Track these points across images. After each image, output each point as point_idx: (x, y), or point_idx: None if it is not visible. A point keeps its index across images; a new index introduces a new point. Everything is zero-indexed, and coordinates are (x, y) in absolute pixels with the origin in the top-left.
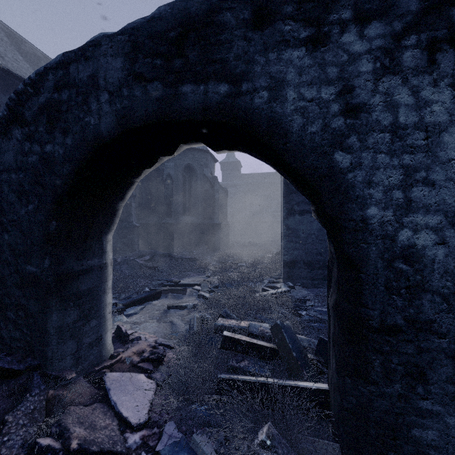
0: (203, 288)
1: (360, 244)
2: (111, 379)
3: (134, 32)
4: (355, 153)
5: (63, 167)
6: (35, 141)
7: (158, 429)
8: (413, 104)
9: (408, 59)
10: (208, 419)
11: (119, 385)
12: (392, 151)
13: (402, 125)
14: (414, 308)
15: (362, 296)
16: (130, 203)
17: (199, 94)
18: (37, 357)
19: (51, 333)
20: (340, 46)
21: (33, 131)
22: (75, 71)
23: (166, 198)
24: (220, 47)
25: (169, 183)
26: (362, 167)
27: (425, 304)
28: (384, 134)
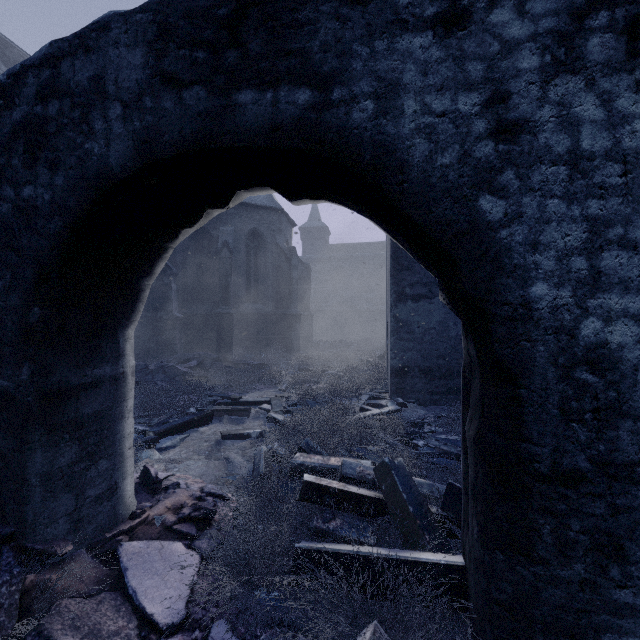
0: (275, 407)
1: (519, 342)
2: (130, 552)
3: (163, 8)
4: (512, 197)
5: (50, 221)
6: (7, 180)
7: (202, 632)
8: (603, 119)
9: (595, 49)
10: (280, 615)
11: (141, 562)
12: (570, 195)
13: (585, 153)
14: (606, 444)
15: (523, 425)
16: (169, 284)
17: (265, 106)
18: (10, 522)
19: (33, 482)
20: (487, 29)
21: (3, 165)
22: (69, 70)
23: (222, 278)
24: (298, 30)
25: (226, 256)
26: (523, 220)
27: (623, 437)
28: (559, 168)
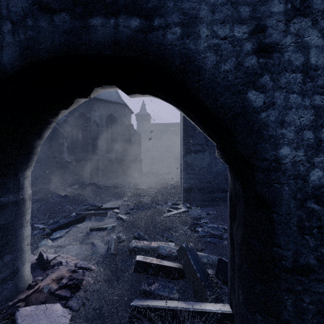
0: (121, 211)
1: (273, 184)
2: (24, 314)
3: None
4: (268, 92)
5: None
6: None
7: None
8: (323, 45)
9: (318, 1)
10: None
11: (31, 321)
12: (303, 92)
13: (313, 66)
14: None
15: (275, 236)
16: (62, 143)
17: (109, 28)
18: None
19: None
20: None
21: None
22: None
23: (93, 140)
24: None
25: (95, 128)
26: (275, 106)
27: None
28: (296, 74)
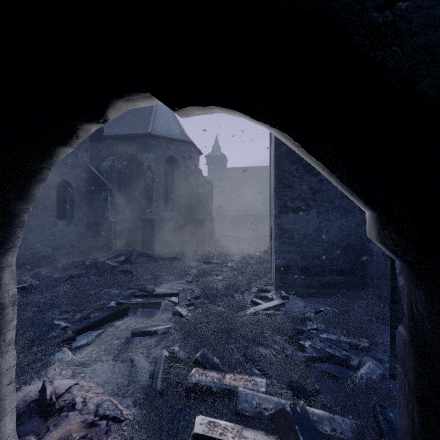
0: (181, 301)
1: None
2: None
3: None
4: None
5: None
6: None
7: None
8: None
9: None
10: None
11: None
12: None
13: None
14: None
15: None
16: (106, 197)
17: None
18: None
19: None
20: None
21: None
22: None
23: (146, 192)
24: None
25: (149, 176)
26: None
27: None
28: None
